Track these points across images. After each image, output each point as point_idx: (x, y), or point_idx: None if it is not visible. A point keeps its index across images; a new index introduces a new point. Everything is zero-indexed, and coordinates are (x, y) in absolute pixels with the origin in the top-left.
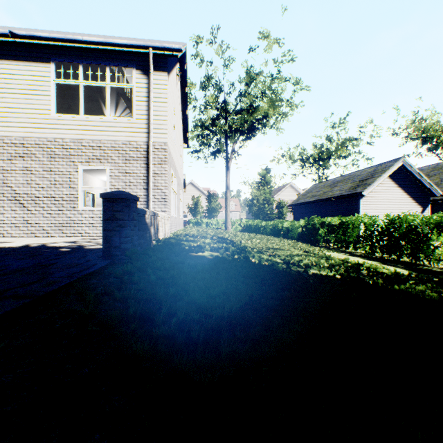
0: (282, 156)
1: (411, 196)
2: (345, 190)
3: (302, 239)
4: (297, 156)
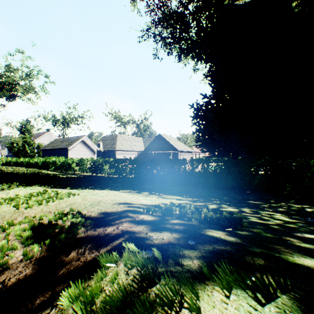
0: (39, 116)
1: (90, 149)
2: (65, 145)
3: (41, 167)
4: (50, 118)
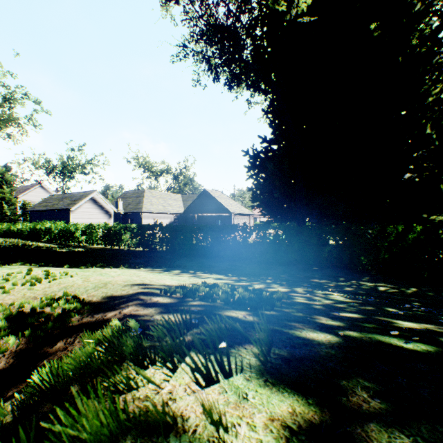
0: (25, 161)
1: (104, 211)
2: (65, 205)
3: (28, 238)
4: (42, 164)
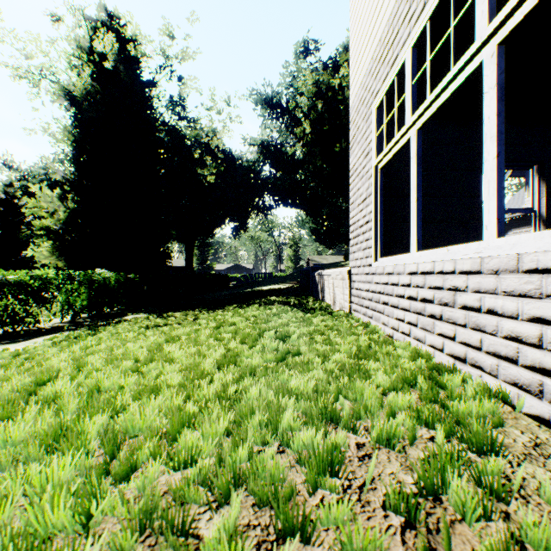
0: None
1: None
2: None
3: None
4: None
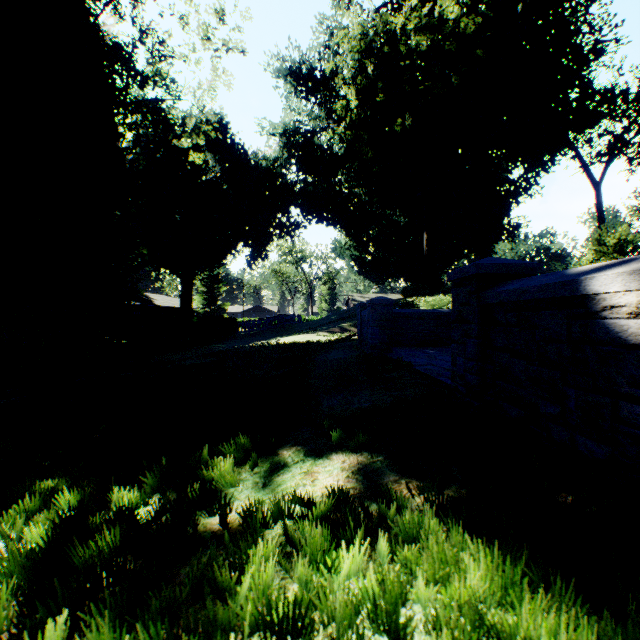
0: None
1: None
2: None
3: None
4: None
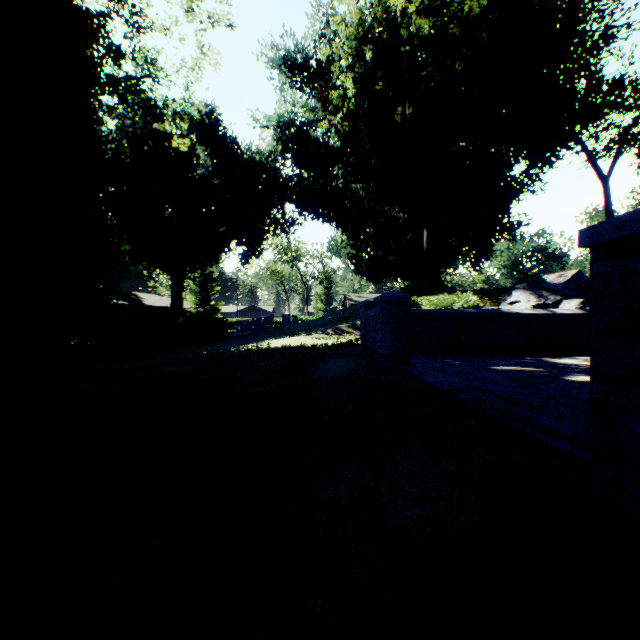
0: None
1: None
2: None
3: None
4: None
